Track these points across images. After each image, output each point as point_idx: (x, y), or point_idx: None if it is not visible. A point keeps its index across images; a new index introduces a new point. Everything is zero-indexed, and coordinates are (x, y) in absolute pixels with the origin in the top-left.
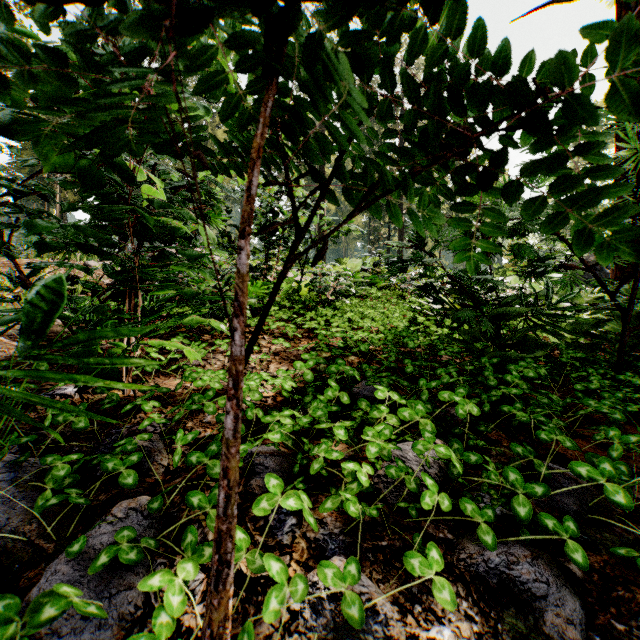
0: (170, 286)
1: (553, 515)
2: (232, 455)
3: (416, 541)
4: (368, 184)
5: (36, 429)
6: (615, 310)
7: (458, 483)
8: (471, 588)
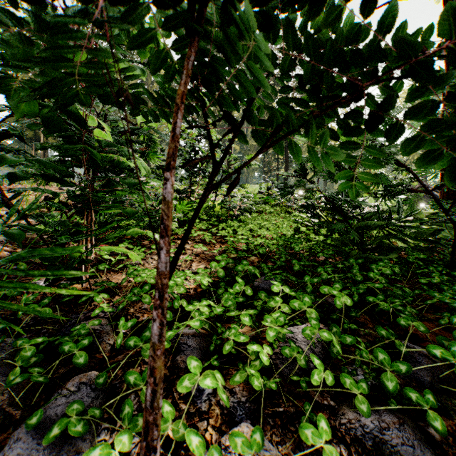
0: (115, 206)
1: (411, 385)
2: (157, 357)
3: (306, 409)
4: (273, 124)
5: (15, 314)
6: (448, 223)
7: (336, 358)
8: (351, 449)
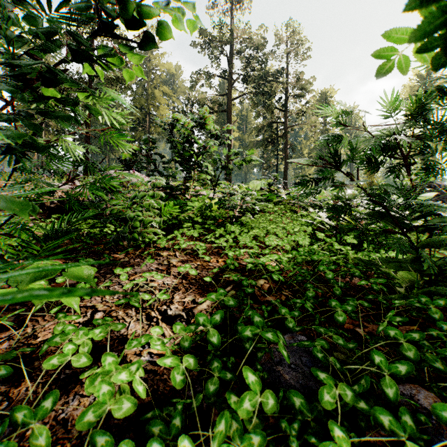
0: None
1: None
2: None
3: None
4: None
5: None
6: None
7: None
8: None
